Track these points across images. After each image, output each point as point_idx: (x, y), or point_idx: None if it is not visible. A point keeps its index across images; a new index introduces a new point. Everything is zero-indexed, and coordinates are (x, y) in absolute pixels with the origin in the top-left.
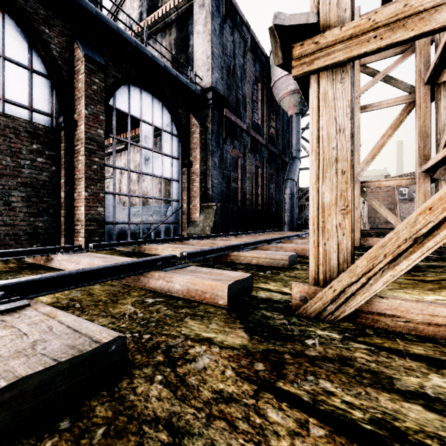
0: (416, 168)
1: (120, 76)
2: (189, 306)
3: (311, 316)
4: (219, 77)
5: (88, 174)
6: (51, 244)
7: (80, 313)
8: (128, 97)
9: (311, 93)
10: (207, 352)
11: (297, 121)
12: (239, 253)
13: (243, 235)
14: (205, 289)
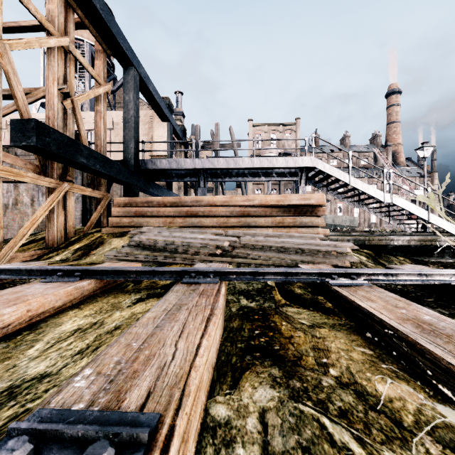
0: None
1: None
2: None
3: None
4: None
5: None
6: None
7: None
8: None
9: None
10: None
11: None
12: None
13: None
14: None
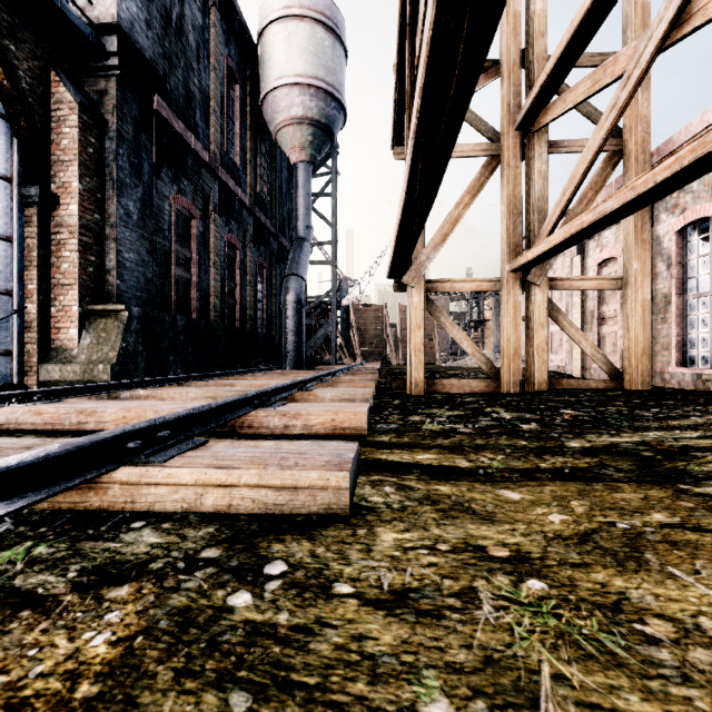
0: (503, 265)
1: None
2: None
3: None
4: (139, 17)
5: None
6: None
7: None
8: None
9: None
10: None
11: (307, 176)
12: (144, 470)
13: (198, 382)
14: None
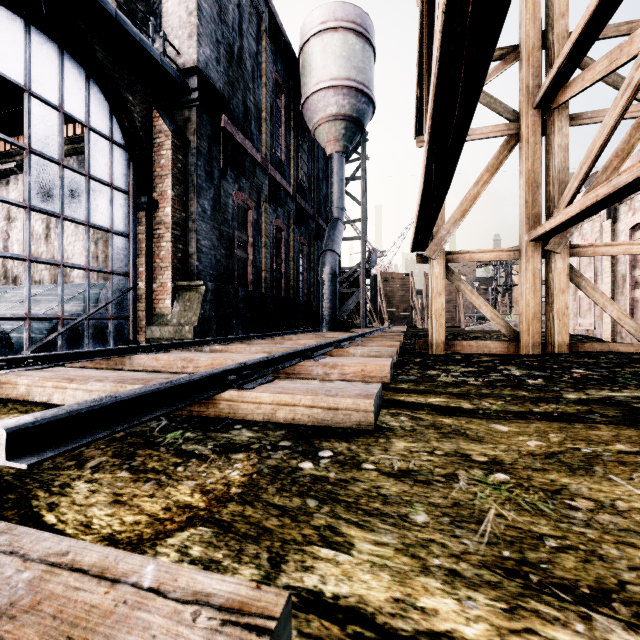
0: (521, 235)
1: None
2: None
3: None
4: (212, 57)
5: None
6: None
7: None
8: None
9: None
10: None
11: (340, 164)
12: (240, 393)
13: (256, 340)
14: None
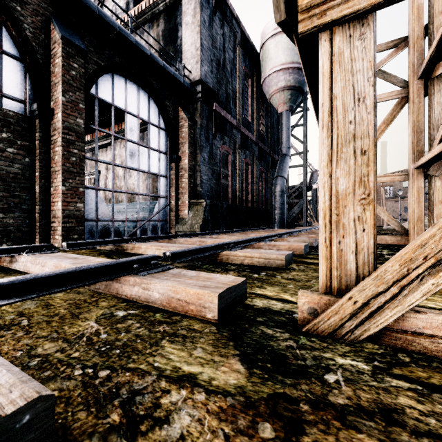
0: (409, 164)
1: (102, 63)
2: (169, 322)
3: (324, 334)
4: (208, 70)
5: (66, 167)
6: (24, 243)
7: (23, 334)
8: (112, 86)
9: (321, 55)
10: (187, 403)
11: (287, 118)
12: (230, 252)
13: (233, 233)
14: (190, 299)
